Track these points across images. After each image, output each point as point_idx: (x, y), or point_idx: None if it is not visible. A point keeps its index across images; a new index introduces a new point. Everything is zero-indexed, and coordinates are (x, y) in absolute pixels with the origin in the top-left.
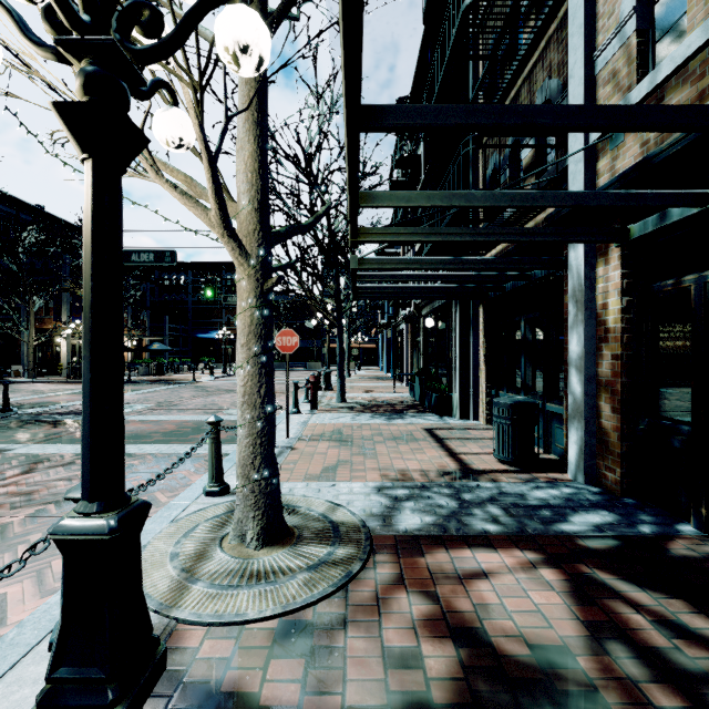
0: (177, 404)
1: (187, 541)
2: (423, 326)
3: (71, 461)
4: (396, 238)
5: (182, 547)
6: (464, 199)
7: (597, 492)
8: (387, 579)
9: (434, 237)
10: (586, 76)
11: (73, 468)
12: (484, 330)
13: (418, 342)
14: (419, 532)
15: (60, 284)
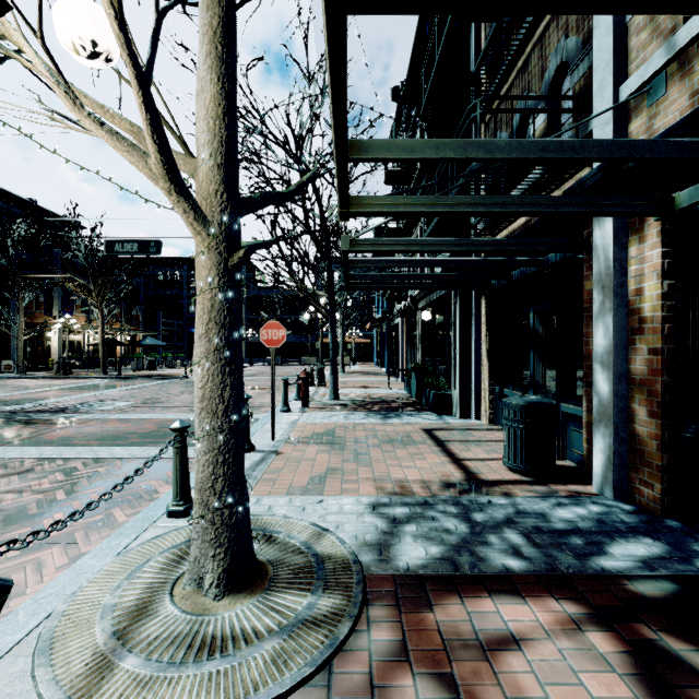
0: (163, 401)
1: (130, 585)
2: (420, 319)
3: (30, 468)
4: (394, 209)
5: (121, 596)
6: (483, 150)
7: (631, 511)
8: (384, 649)
9: (440, 208)
10: (615, 24)
11: (30, 476)
12: (487, 323)
13: (414, 337)
14: (424, 570)
15: (50, 278)
